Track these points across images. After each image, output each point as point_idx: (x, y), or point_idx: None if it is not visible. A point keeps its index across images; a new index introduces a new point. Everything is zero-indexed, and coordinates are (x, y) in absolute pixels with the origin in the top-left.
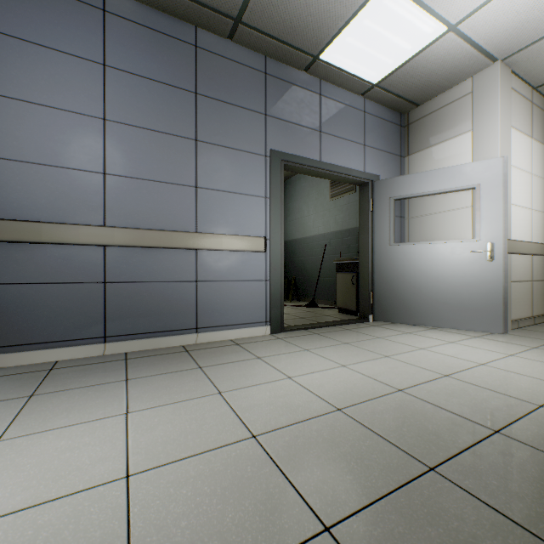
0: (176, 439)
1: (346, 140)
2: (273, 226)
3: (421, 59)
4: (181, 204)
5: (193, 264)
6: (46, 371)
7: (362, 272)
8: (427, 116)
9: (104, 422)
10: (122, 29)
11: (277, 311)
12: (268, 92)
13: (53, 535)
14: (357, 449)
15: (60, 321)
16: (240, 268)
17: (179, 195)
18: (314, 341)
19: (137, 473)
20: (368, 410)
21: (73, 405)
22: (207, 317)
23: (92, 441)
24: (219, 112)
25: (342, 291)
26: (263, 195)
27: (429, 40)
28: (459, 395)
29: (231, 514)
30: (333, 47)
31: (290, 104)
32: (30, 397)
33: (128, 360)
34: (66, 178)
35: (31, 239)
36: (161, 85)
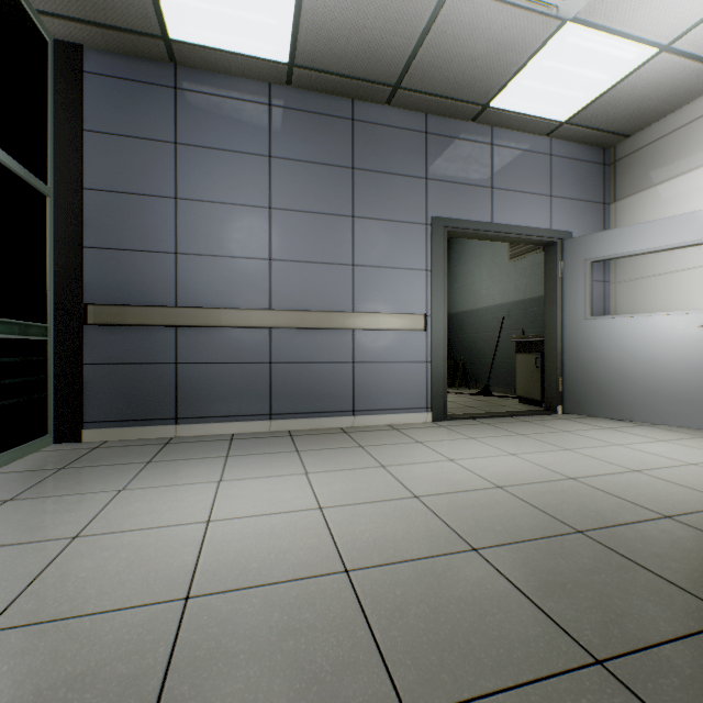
0: (351, 492)
1: (525, 193)
2: (434, 302)
3: (624, 86)
4: (338, 284)
5: (350, 345)
6: (228, 441)
7: (548, 353)
8: (642, 149)
9: (291, 477)
10: (285, 119)
11: (439, 396)
12: (429, 153)
13: (283, 528)
14: (511, 513)
15: (235, 398)
16: (398, 348)
17: (337, 274)
18: (482, 430)
19: (326, 507)
20: (530, 490)
21: (262, 464)
22: (364, 400)
23: (286, 487)
24: (376, 184)
25: (523, 377)
26: (424, 267)
27: (633, 66)
28: (641, 488)
29: (401, 534)
30: (506, 93)
31: (454, 162)
32: (226, 457)
33: (293, 437)
34: (239, 267)
35: (213, 324)
36: (320, 166)
